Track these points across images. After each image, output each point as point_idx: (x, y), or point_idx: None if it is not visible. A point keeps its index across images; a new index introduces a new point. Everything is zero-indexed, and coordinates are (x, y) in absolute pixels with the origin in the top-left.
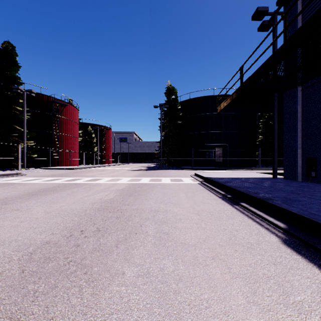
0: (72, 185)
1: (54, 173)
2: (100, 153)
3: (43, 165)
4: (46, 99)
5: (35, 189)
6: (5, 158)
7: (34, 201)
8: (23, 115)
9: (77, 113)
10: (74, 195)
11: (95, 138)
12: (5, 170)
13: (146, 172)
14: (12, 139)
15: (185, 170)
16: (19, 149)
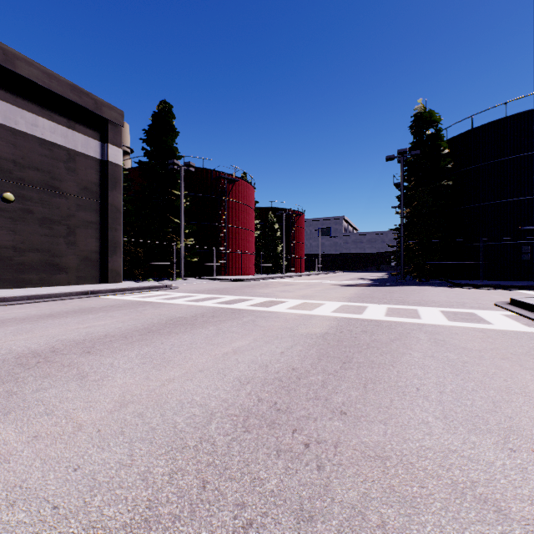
0: (227, 313)
1: (214, 287)
2: (287, 254)
3: (206, 274)
4: (210, 175)
5: (164, 317)
6: (161, 264)
7: (133, 353)
8: (180, 201)
9: (253, 191)
10: (214, 344)
11: (278, 231)
12: (160, 280)
13: (372, 291)
14: (169, 236)
15: (466, 288)
16: (174, 250)
